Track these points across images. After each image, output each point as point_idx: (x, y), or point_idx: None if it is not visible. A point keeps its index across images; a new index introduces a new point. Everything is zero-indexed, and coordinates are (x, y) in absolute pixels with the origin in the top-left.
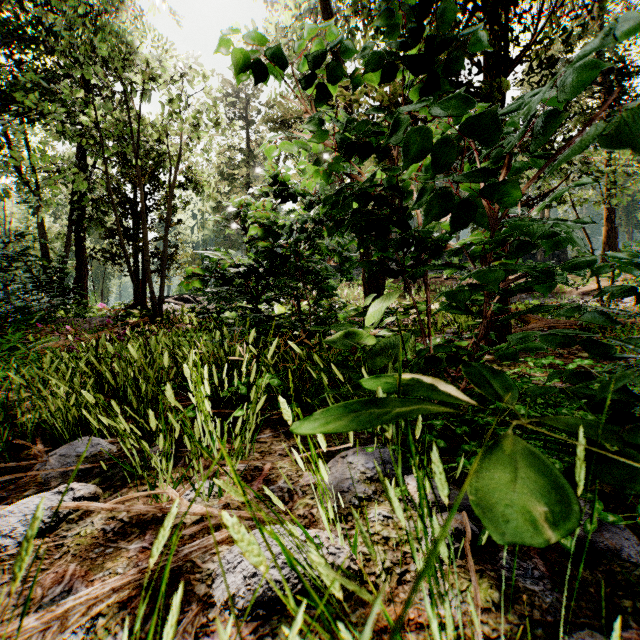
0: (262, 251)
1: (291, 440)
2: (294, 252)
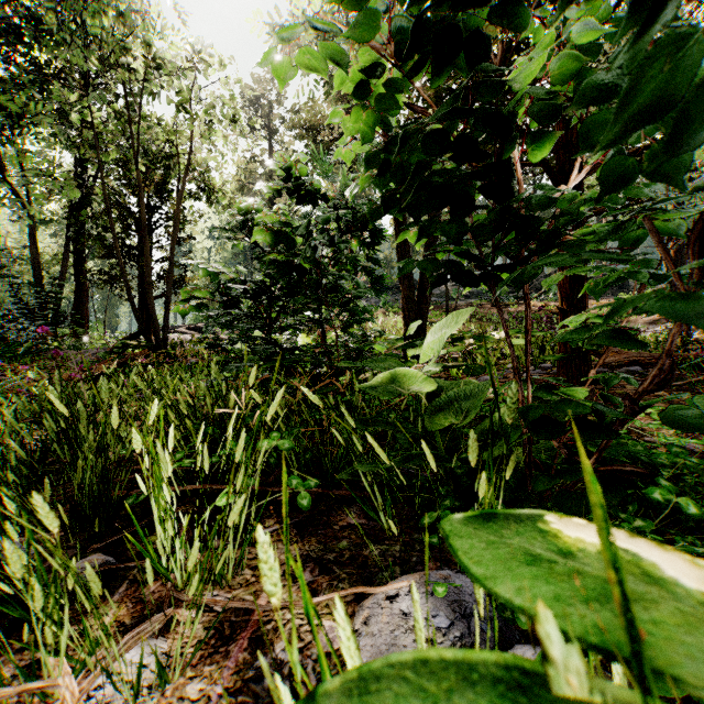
0: (274, 261)
1: (306, 541)
2: (317, 263)
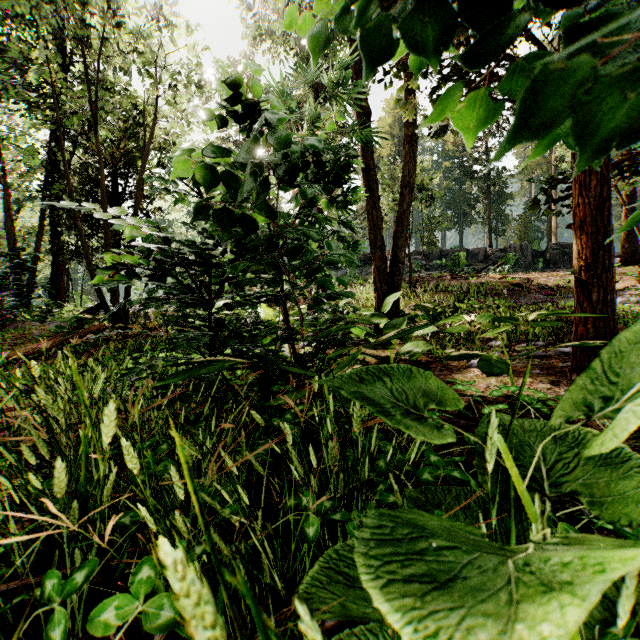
0: (203, 207)
1: None
2: (270, 211)
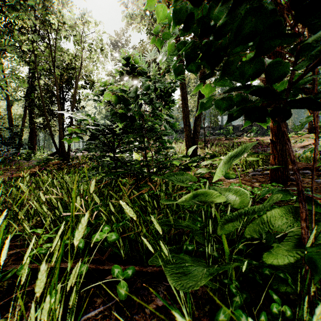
0: (114, 112)
1: None
2: (139, 114)
